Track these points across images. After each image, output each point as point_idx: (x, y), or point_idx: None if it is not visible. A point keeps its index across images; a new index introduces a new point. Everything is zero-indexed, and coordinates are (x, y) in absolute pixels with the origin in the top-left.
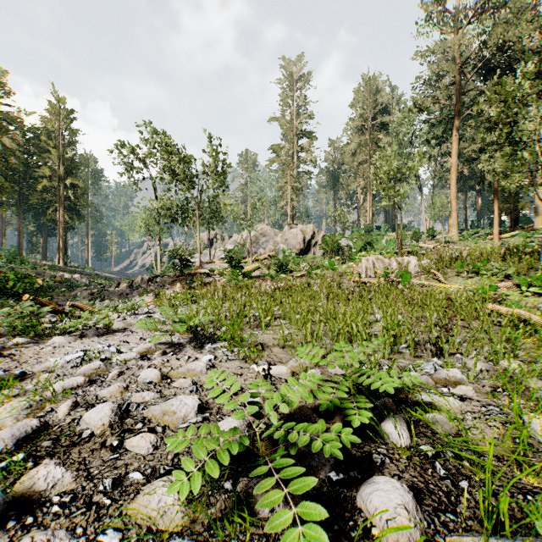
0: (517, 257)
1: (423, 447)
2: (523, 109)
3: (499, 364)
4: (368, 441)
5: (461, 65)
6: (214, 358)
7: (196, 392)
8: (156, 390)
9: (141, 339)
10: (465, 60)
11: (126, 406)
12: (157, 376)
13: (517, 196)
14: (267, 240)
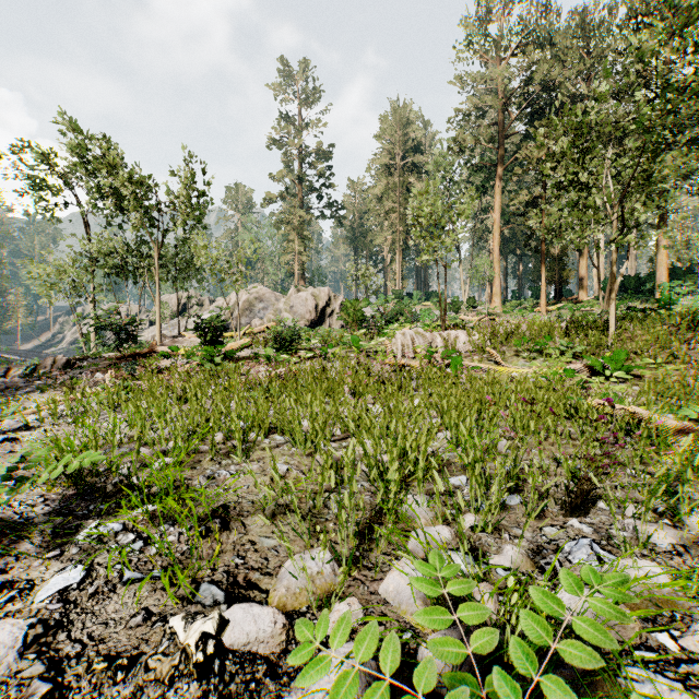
0: (582, 333)
1: None
2: (598, 142)
3: (686, 525)
4: None
5: (505, 102)
6: (81, 582)
7: None
8: None
9: None
10: (509, 96)
11: None
12: None
13: (562, 262)
14: (265, 307)
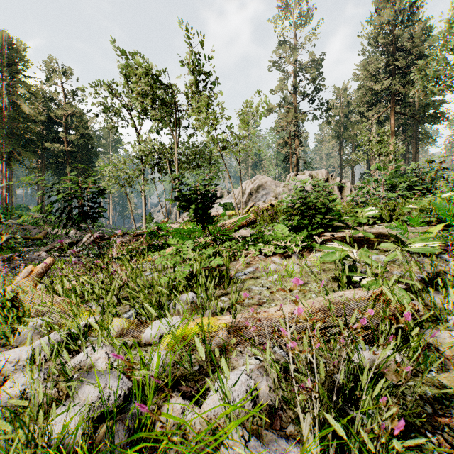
0: None
1: None
2: None
3: None
4: None
5: None
6: None
7: None
8: None
9: None
10: None
11: None
12: None
13: None
14: (267, 193)
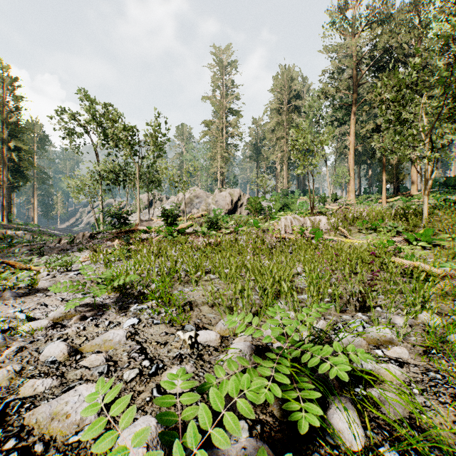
0: (404, 217)
1: (383, 450)
2: (412, 95)
3: (418, 318)
4: (316, 443)
5: (358, 62)
6: (138, 323)
7: (107, 374)
8: (57, 373)
9: (62, 300)
10: (360, 58)
11: (3, 408)
12: (63, 353)
13: (398, 168)
14: (200, 202)
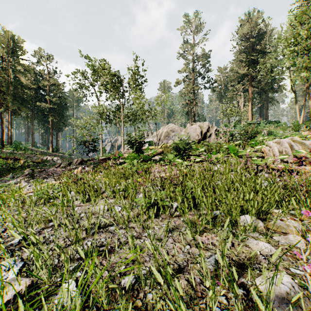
0: None
1: None
2: None
3: None
4: None
5: None
6: None
7: None
8: None
9: None
10: None
11: None
12: None
13: None
14: (175, 135)
